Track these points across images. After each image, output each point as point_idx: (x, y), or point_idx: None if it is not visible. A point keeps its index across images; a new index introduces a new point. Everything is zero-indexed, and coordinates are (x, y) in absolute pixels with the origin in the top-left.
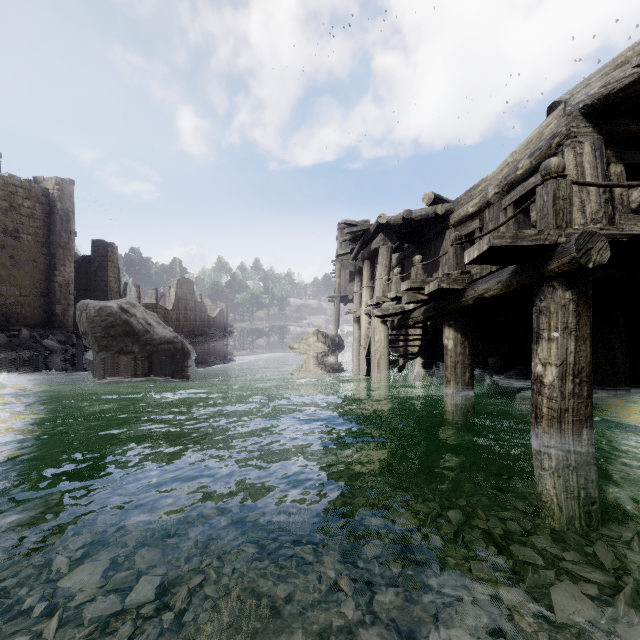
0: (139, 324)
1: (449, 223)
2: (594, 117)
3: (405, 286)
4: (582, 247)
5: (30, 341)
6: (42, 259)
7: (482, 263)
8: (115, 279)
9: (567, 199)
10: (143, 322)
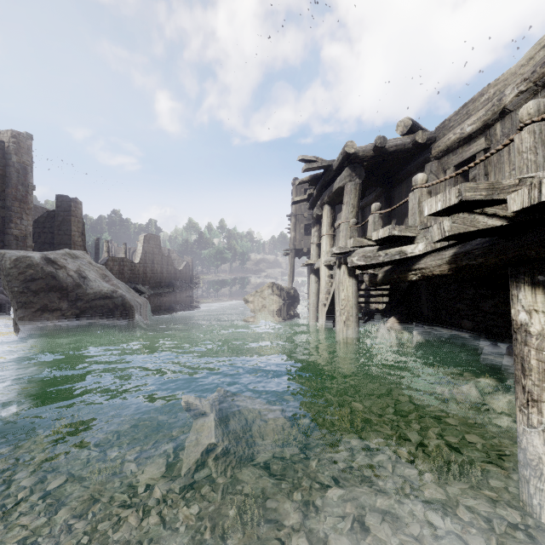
0: (69, 277)
1: (430, 154)
2: None
3: (442, 202)
4: None
5: None
6: None
7: None
8: (79, 233)
9: None
10: (75, 275)
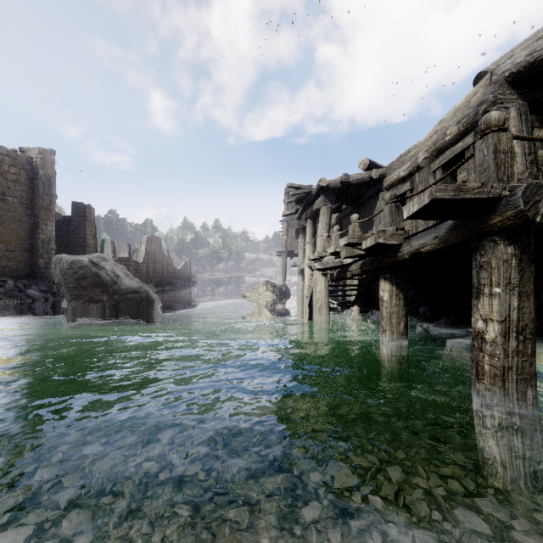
0: (108, 276)
1: (382, 186)
2: (519, 85)
3: (343, 242)
4: (529, 200)
5: (15, 290)
6: (26, 219)
7: (421, 218)
8: (92, 236)
9: (508, 153)
10: (111, 274)
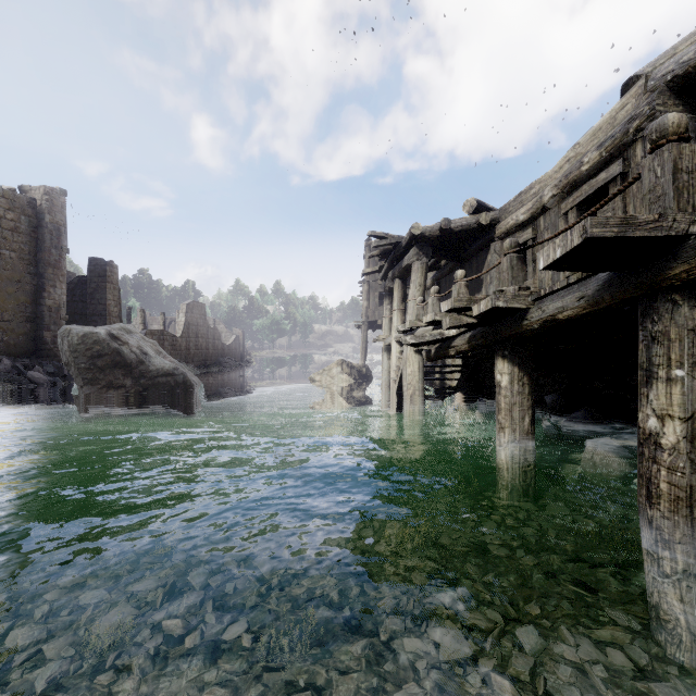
0: (132, 353)
1: (494, 235)
2: (685, 93)
3: (447, 306)
4: None
5: (12, 373)
6: (28, 279)
7: (564, 268)
8: (115, 302)
9: (693, 172)
10: (137, 351)
